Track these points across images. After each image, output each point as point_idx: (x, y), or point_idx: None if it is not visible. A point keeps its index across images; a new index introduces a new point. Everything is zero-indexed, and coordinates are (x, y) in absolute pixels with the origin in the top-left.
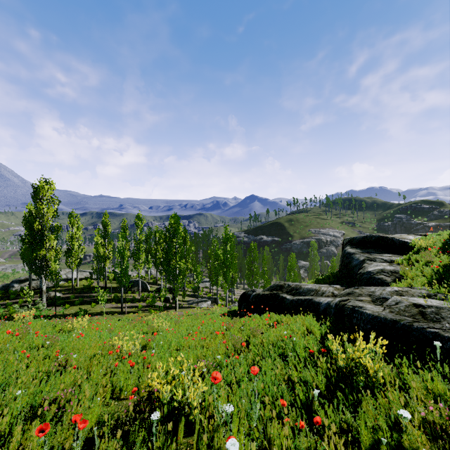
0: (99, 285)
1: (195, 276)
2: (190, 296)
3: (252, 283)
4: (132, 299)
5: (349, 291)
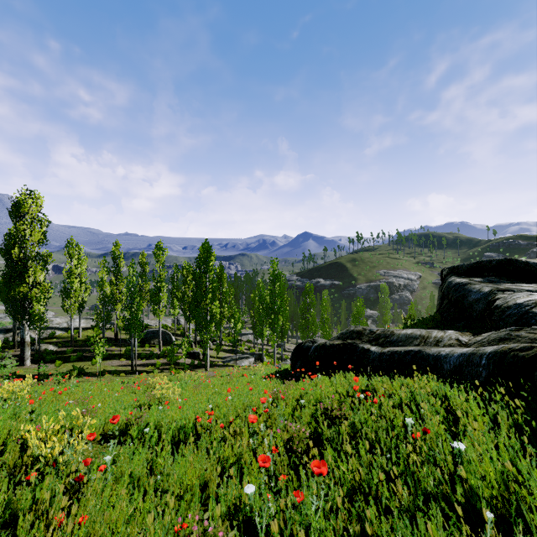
0: (109, 336)
1: (233, 324)
2: (227, 351)
3: (307, 336)
4: (149, 355)
5: (499, 335)
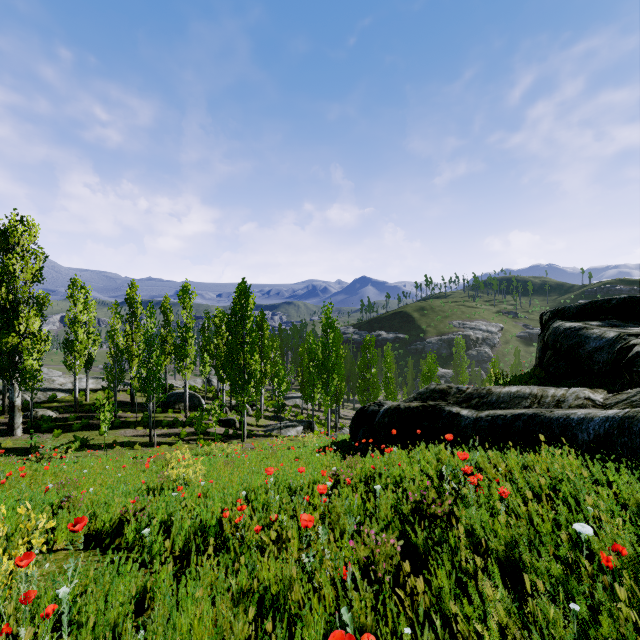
0: (123, 399)
1: (277, 385)
2: (270, 418)
3: (367, 399)
4: (173, 423)
5: None
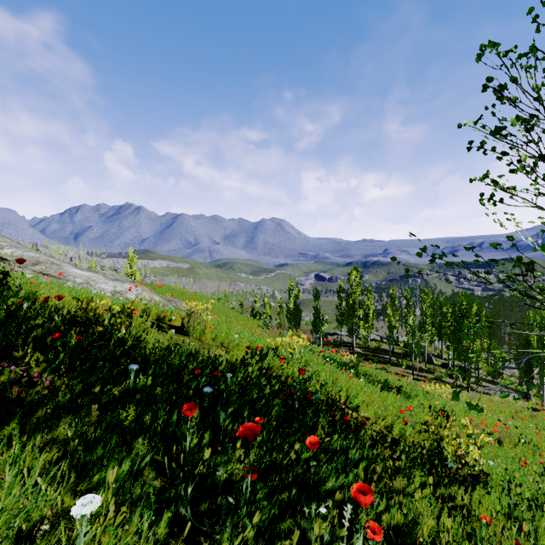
0: (386, 348)
1: (493, 361)
2: (486, 381)
3: None
4: (419, 369)
5: None
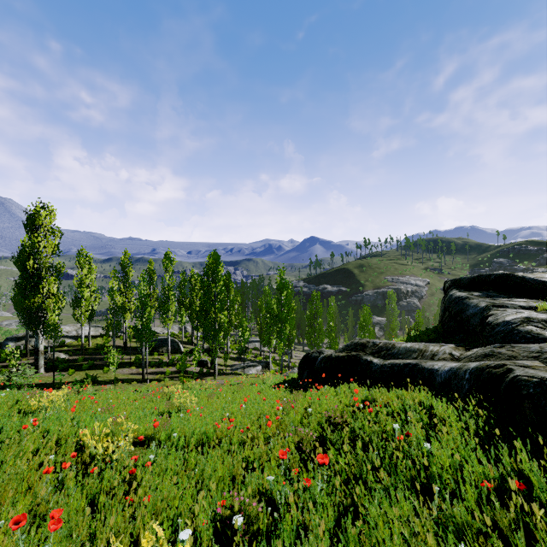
0: (118, 344)
1: (241, 333)
2: (234, 359)
3: (314, 344)
4: (159, 363)
5: (485, 351)
